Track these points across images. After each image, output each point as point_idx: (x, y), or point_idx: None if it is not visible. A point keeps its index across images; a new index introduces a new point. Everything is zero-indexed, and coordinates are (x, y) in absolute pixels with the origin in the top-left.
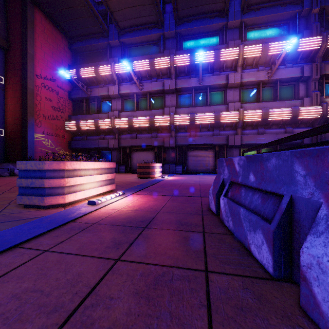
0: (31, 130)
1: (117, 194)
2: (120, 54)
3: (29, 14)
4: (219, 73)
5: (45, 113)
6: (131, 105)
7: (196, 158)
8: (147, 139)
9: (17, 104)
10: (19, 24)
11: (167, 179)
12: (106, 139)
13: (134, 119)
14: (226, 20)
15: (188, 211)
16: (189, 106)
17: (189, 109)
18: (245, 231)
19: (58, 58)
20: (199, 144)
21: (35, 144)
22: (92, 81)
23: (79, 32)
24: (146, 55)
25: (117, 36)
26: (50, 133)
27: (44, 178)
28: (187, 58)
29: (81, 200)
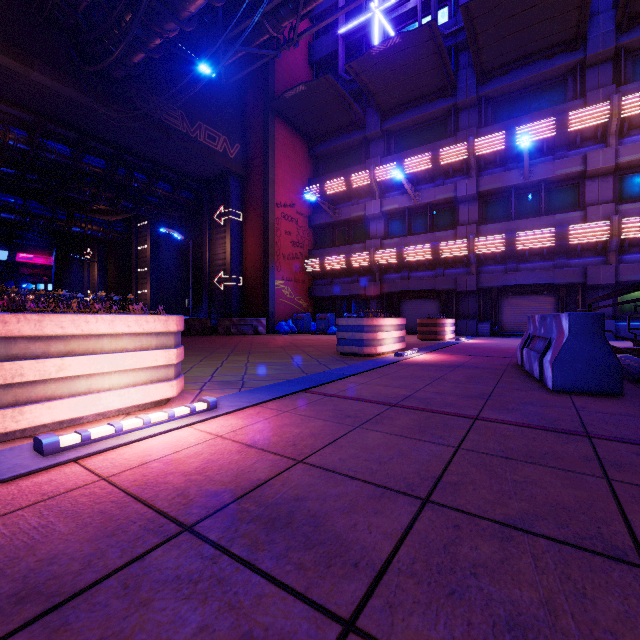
0: (272, 276)
1: (413, 351)
2: (382, 150)
3: (270, 129)
4: (566, 153)
5: (284, 252)
6: (400, 227)
7: (519, 309)
8: (427, 280)
9: (256, 244)
10: (259, 144)
11: (464, 342)
12: (360, 282)
13: (407, 249)
14: (582, 55)
15: (494, 364)
16: (504, 219)
17: (505, 225)
18: (532, 365)
19: (297, 173)
20: (524, 284)
21: (275, 294)
22: (340, 197)
23: (324, 130)
24: (424, 143)
25: (378, 124)
26: (289, 278)
27: (362, 332)
28: (500, 139)
29: (383, 354)
